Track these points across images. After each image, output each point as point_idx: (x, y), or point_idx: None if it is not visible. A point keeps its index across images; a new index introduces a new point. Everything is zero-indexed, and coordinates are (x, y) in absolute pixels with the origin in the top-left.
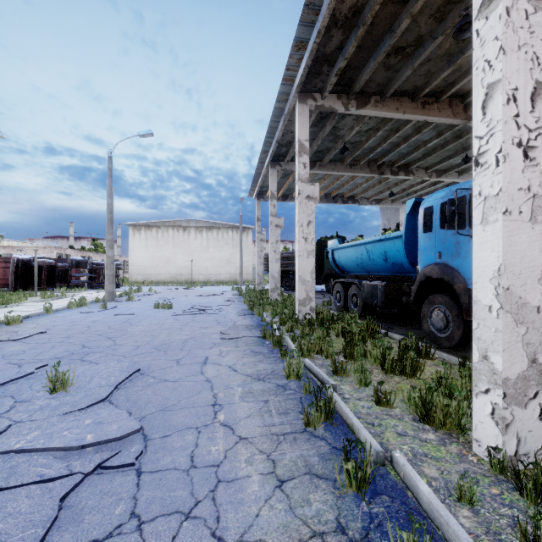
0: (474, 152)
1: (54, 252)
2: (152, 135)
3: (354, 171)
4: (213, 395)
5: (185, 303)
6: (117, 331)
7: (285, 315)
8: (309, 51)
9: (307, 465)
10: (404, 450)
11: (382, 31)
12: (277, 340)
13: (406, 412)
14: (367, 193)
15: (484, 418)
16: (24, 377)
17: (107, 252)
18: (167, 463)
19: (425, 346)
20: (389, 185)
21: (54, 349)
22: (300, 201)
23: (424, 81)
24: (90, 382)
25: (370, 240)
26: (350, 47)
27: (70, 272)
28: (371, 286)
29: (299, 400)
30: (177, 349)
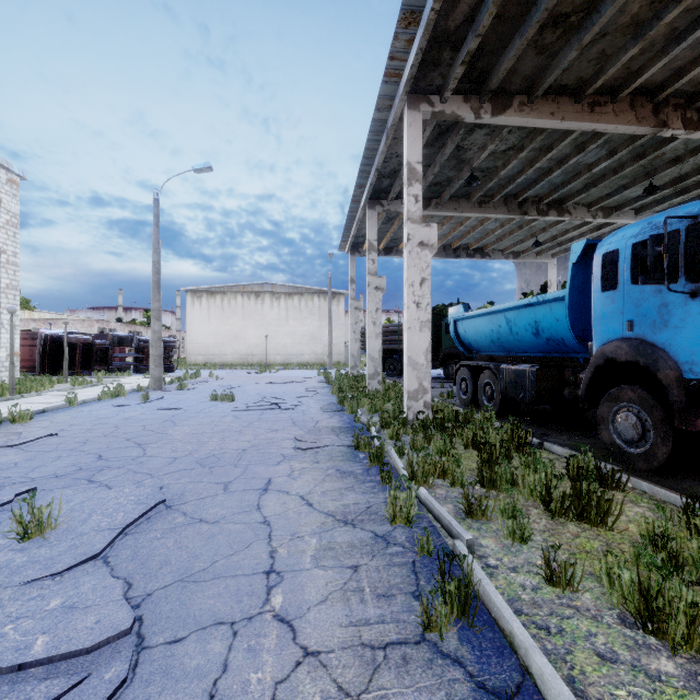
0: None
1: (95, 326)
2: (211, 170)
3: (485, 211)
4: (270, 551)
5: (254, 393)
6: (152, 434)
7: (389, 413)
8: (424, 25)
9: None
10: None
11: None
12: (376, 454)
13: (604, 602)
14: (502, 243)
15: None
16: None
17: (152, 326)
18: None
19: (612, 470)
20: (534, 231)
21: (58, 461)
22: (409, 249)
23: (595, 70)
24: (85, 521)
25: (513, 306)
26: (485, 16)
27: (111, 351)
28: (514, 372)
29: (411, 567)
30: (229, 464)
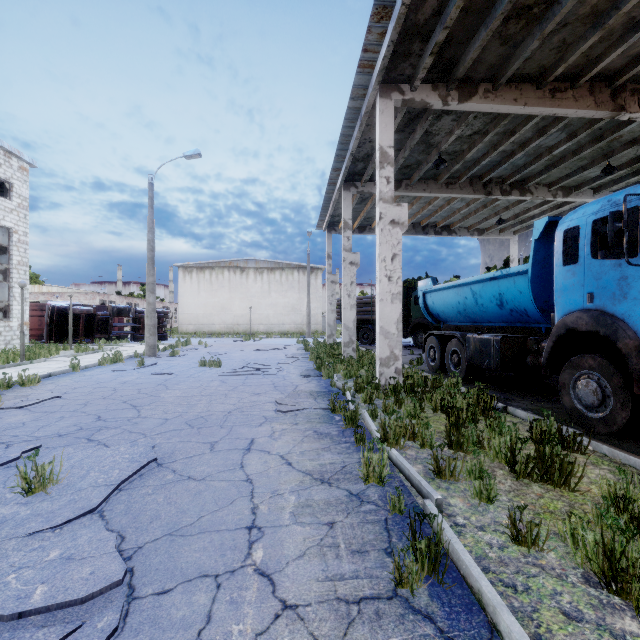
0: None
1: (97, 299)
2: (200, 156)
3: (451, 191)
4: (252, 508)
5: (239, 360)
6: (146, 397)
7: (362, 379)
8: (395, 18)
9: None
10: None
11: None
12: (350, 417)
13: (568, 561)
14: (468, 221)
15: None
16: (5, 464)
17: (147, 298)
18: None
19: (573, 434)
20: (497, 210)
21: (61, 421)
22: (381, 227)
23: (556, 58)
24: (83, 477)
25: (478, 279)
26: (452, 9)
27: (111, 321)
28: (480, 341)
29: (383, 524)
30: (215, 425)
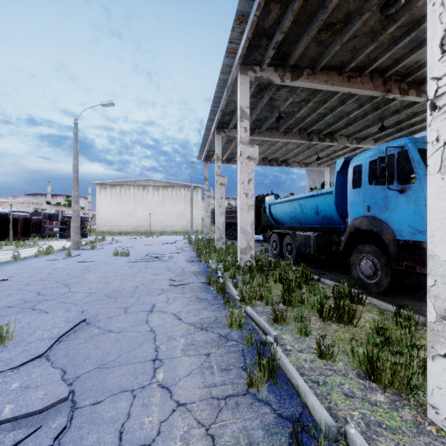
0: (430, 95)
1: (31, 207)
2: (113, 105)
3: (287, 138)
4: (155, 347)
5: (142, 251)
6: (74, 278)
7: (228, 262)
8: (250, 24)
9: (251, 443)
10: (355, 418)
11: (315, 7)
12: (220, 287)
13: (349, 366)
14: (298, 157)
15: (444, 385)
16: None
17: (73, 207)
18: (90, 444)
19: (357, 293)
20: (317, 151)
21: (9, 297)
22: (241, 161)
23: (350, 57)
24: (32, 334)
25: (303, 196)
26: (286, 21)
27: (43, 224)
28: (304, 236)
29: (241, 352)
30: (127, 296)
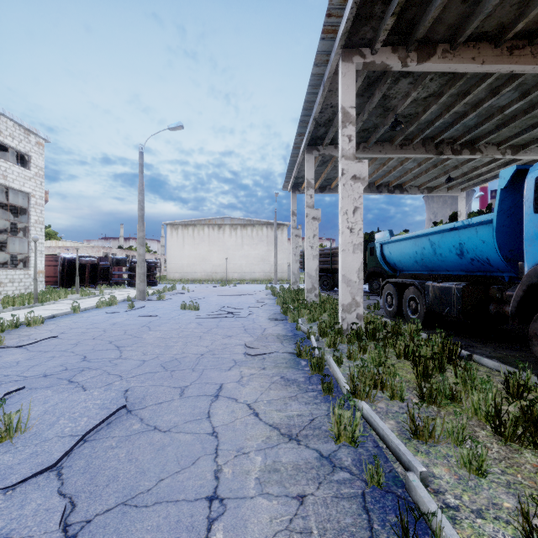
0: None
1: (101, 251)
2: (182, 128)
3: (405, 152)
4: (215, 470)
5: (215, 304)
6: (130, 338)
7: (326, 324)
8: None
9: None
10: None
11: None
12: (316, 363)
13: None
14: (418, 180)
15: None
16: None
17: (138, 250)
18: None
19: None
20: (447, 169)
21: (50, 361)
22: (344, 182)
23: (515, 15)
24: (52, 425)
25: (437, 230)
26: None
27: (111, 270)
28: (440, 289)
29: (361, 501)
30: (187, 368)
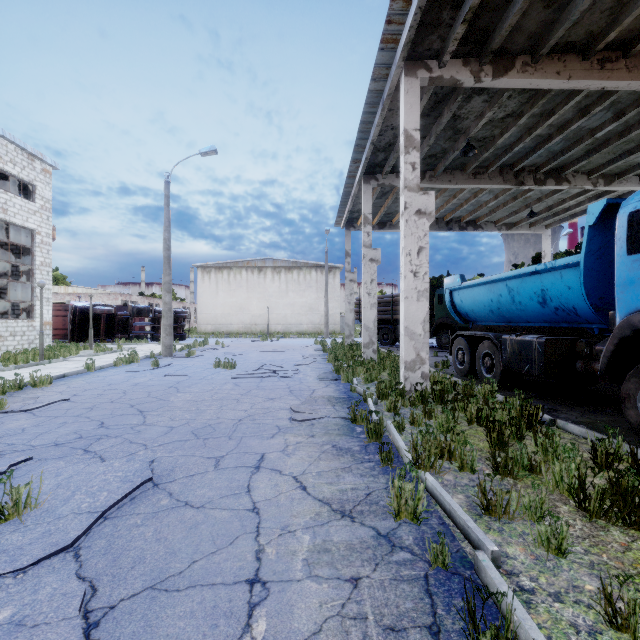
0: None
1: (119, 299)
2: (216, 153)
3: (480, 182)
4: (257, 550)
5: (254, 361)
6: (155, 401)
7: (385, 384)
8: None
9: None
10: None
11: None
12: (374, 430)
13: None
14: (495, 215)
15: None
16: None
17: (163, 297)
18: None
19: None
20: (528, 202)
21: (62, 428)
22: (406, 218)
23: (607, 22)
24: (67, 501)
25: (516, 274)
26: None
27: (131, 321)
28: (519, 343)
29: (423, 584)
30: (223, 436)
